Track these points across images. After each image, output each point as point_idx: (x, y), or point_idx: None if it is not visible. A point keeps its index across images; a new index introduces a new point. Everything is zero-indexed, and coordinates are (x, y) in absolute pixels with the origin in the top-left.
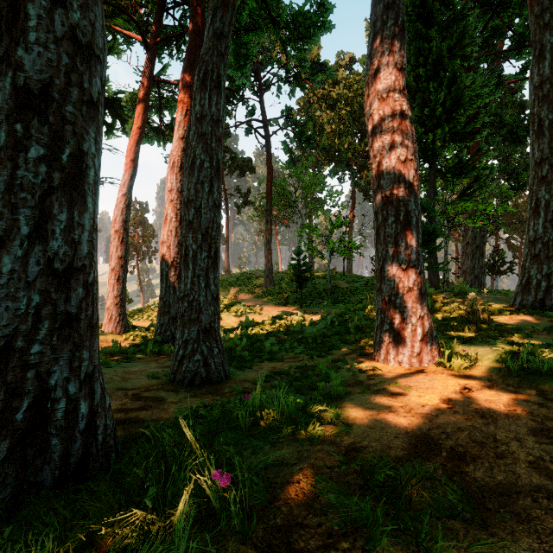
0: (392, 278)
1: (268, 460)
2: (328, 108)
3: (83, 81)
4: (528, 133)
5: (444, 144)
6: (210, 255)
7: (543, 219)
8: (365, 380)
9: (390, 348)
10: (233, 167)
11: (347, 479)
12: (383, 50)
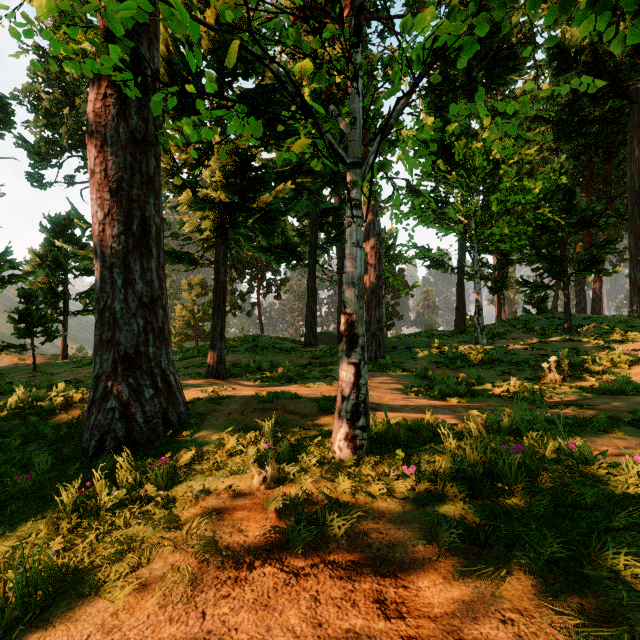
0: None
1: None
2: None
3: (585, 305)
4: None
5: None
6: None
7: None
8: None
9: None
10: None
11: None
12: None
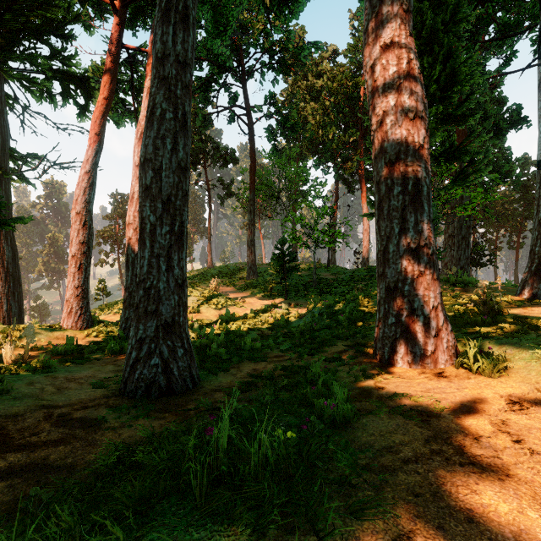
0: (399, 260)
1: None
2: (312, 100)
3: None
4: (510, 126)
5: (436, 127)
6: (173, 230)
7: None
8: (373, 390)
9: (396, 346)
10: (216, 157)
11: None
12: None
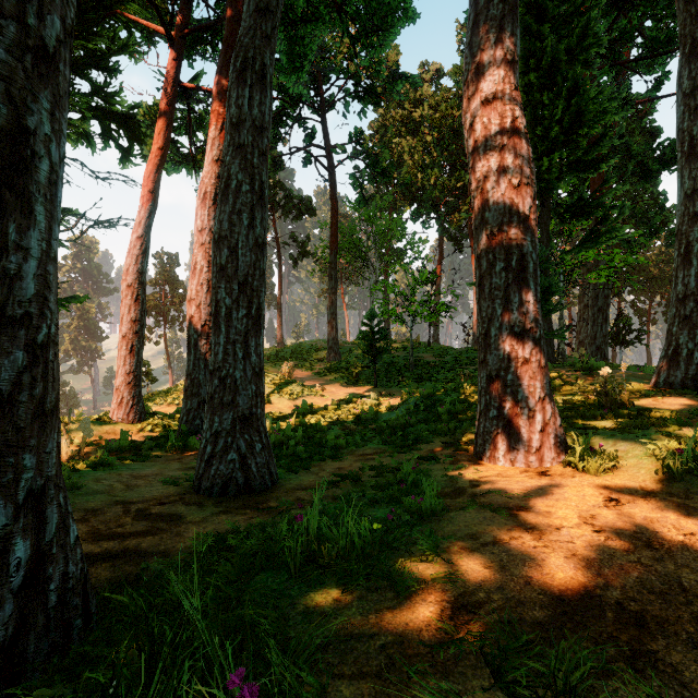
0: (501, 346)
1: (329, 627)
2: (409, 134)
3: (26, 14)
4: (662, 166)
5: (560, 175)
6: (250, 313)
7: (697, 268)
8: (467, 487)
9: (498, 442)
10: (288, 207)
11: (461, 667)
12: (488, 36)
